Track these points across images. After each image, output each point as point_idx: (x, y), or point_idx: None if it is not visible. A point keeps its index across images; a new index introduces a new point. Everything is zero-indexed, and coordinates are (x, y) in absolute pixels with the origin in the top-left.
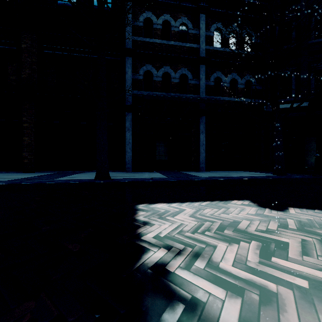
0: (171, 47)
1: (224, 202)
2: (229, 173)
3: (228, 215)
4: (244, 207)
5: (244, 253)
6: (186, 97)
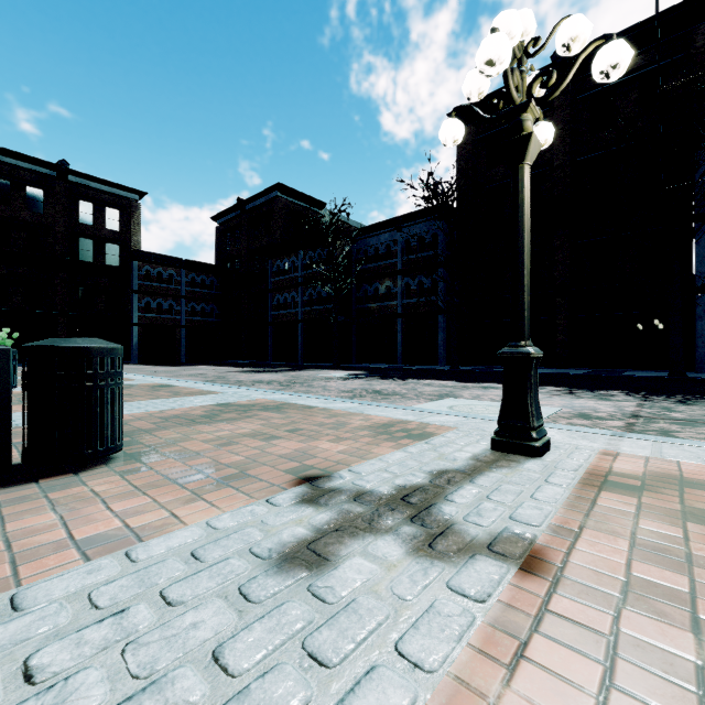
0: None
1: None
2: None
3: None
4: None
5: None
6: None
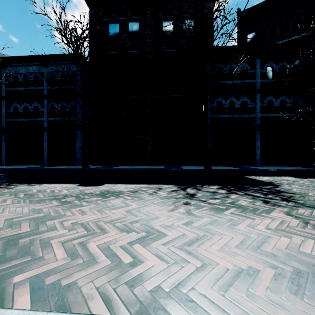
0: (235, 84)
1: (280, 177)
2: (279, 167)
3: (283, 178)
4: (289, 178)
5: (288, 182)
6: (246, 116)
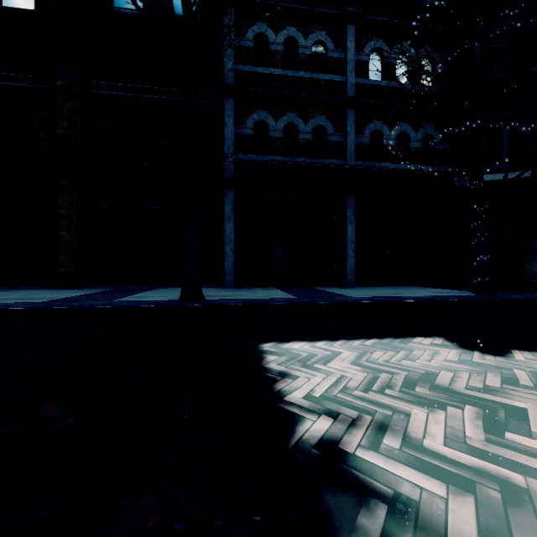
0: (299, 80)
1: (400, 339)
2: (397, 290)
3: (414, 362)
4: (436, 348)
5: (457, 426)
6: (324, 164)
